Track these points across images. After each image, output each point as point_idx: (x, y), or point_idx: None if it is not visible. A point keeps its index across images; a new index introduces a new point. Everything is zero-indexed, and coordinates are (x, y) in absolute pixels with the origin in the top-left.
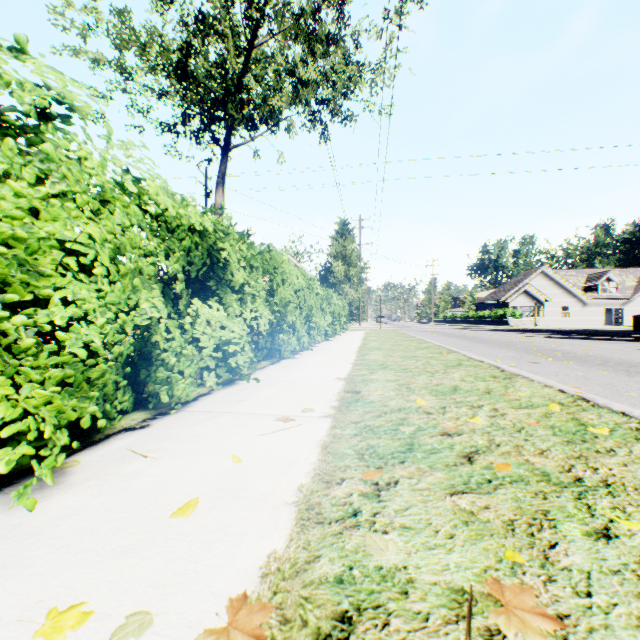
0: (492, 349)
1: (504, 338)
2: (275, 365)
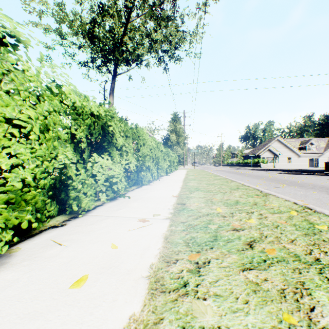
0: (253, 179)
1: (259, 174)
2: (139, 188)
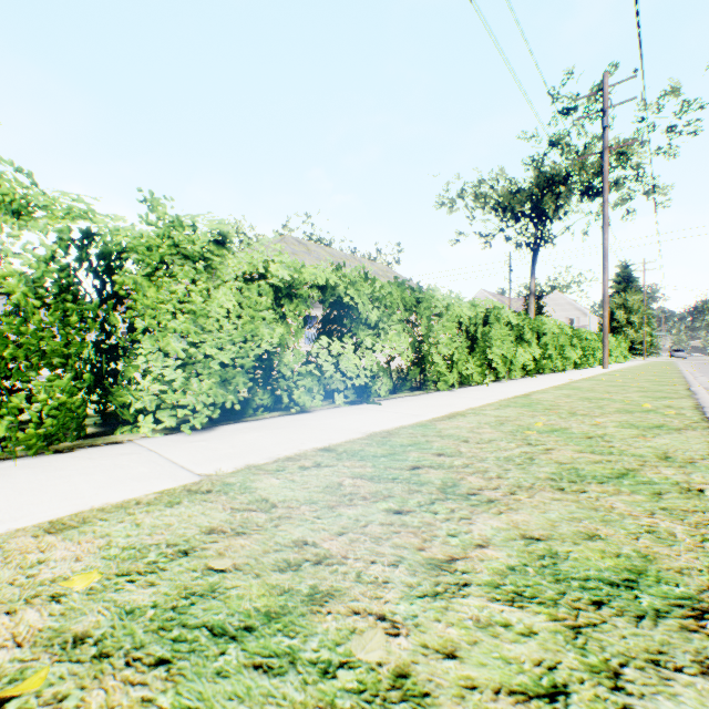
0: None
1: None
2: None
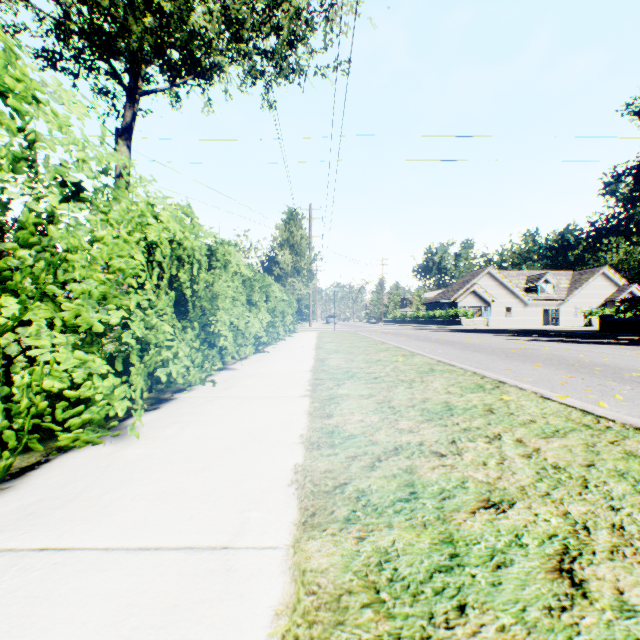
0: (517, 365)
1: (489, 342)
2: None
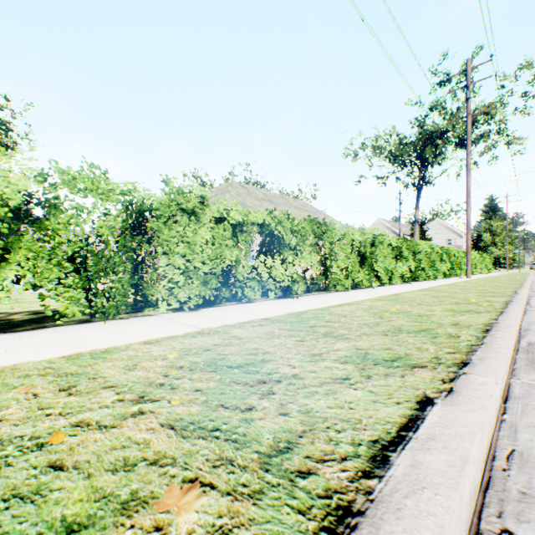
0: None
1: None
2: None
